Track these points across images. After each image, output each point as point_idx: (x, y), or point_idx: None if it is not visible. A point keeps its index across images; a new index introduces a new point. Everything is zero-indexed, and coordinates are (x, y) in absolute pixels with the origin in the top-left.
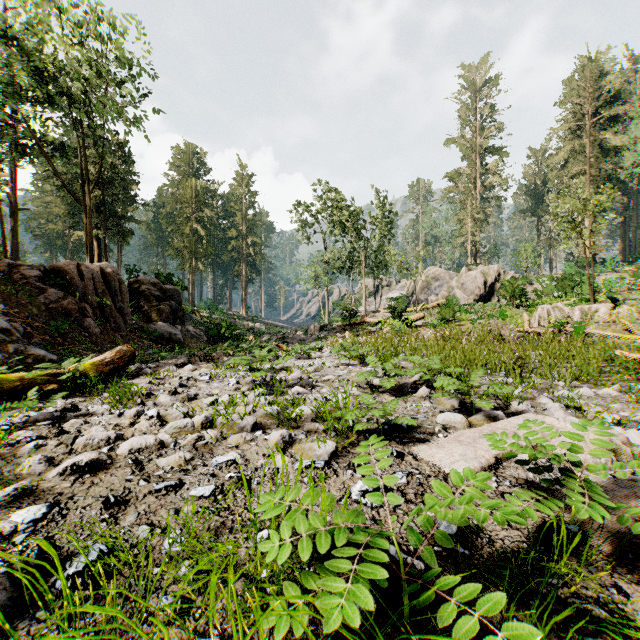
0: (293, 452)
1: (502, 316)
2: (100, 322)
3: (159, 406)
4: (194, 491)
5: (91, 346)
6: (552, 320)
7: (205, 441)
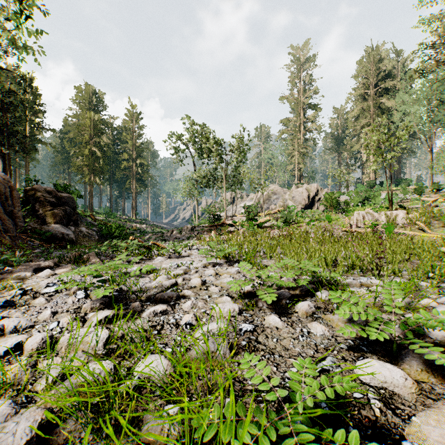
0: None
1: (328, 219)
2: None
3: None
4: None
5: None
6: (367, 222)
7: None
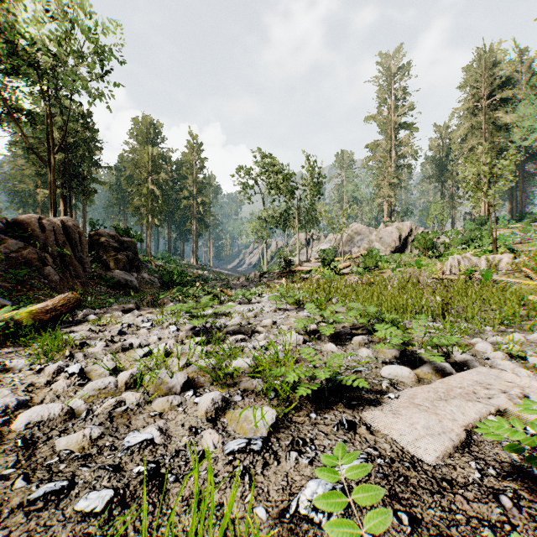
0: (226, 422)
1: (418, 265)
2: (60, 270)
3: (89, 358)
4: (83, 501)
5: (50, 292)
6: (462, 268)
7: (125, 407)
